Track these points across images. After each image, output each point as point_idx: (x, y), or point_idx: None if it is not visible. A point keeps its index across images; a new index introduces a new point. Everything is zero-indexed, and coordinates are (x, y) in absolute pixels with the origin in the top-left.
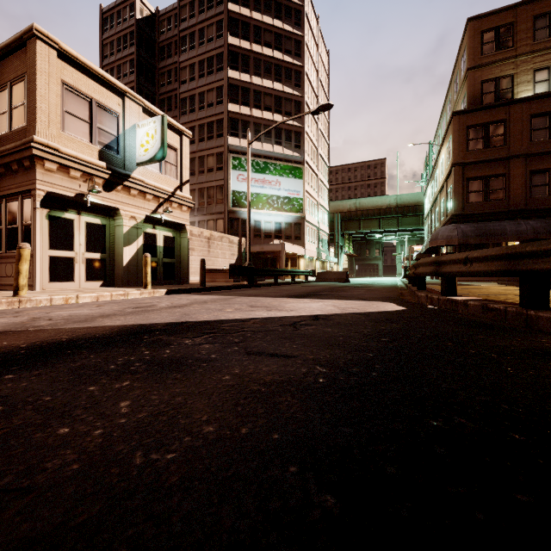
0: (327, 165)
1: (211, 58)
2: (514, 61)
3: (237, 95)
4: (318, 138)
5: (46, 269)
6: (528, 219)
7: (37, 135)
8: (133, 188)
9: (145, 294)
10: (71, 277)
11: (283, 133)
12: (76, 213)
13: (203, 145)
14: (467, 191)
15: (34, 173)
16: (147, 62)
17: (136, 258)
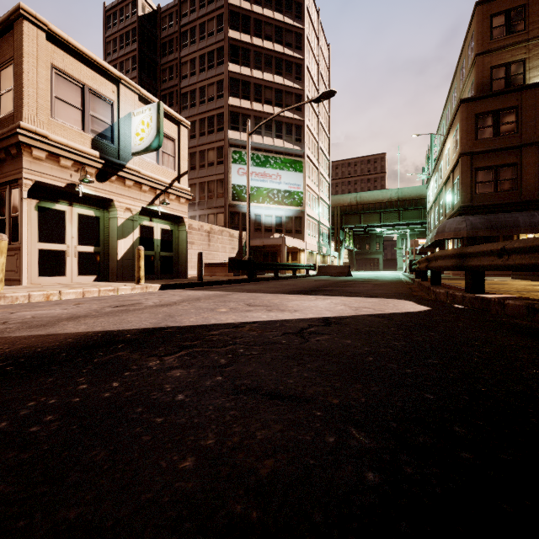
0: (328, 159)
1: (211, 52)
2: (526, 45)
3: (237, 88)
4: (318, 131)
5: (35, 263)
6: None
7: (24, 121)
8: (128, 178)
9: (137, 290)
10: (63, 271)
11: (284, 127)
12: (67, 205)
13: (204, 140)
14: (475, 182)
15: (20, 161)
16: (149, 58)
17: (131, 252)
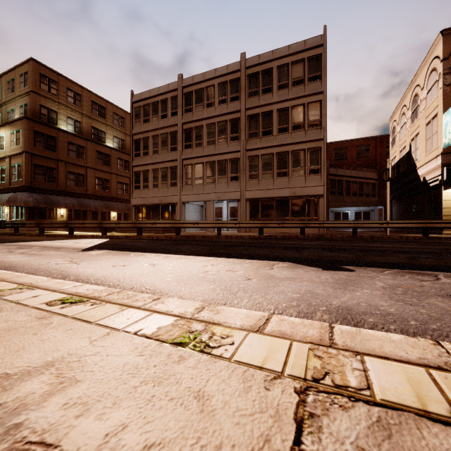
0: None
1: None
2: (58, 105)
3: None
4: None
5: None
6: (67, 196)
7: None
8: None
9: None
10: None
11: None
12: None
13: None
14: (34, 172)
15: None
16: None
17: None
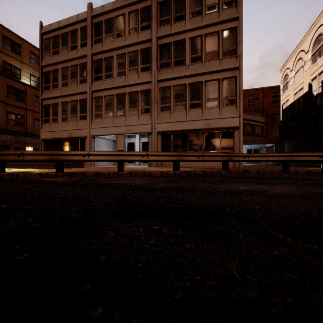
0: None
1: None
2: None
3: None
4: None
5: None
6: None
7: None
8: None
9: None
10: None
11: None
12: None
13: None
14: None
15: None
16: None
17: None
